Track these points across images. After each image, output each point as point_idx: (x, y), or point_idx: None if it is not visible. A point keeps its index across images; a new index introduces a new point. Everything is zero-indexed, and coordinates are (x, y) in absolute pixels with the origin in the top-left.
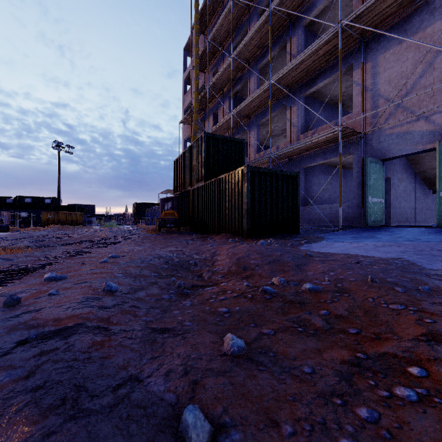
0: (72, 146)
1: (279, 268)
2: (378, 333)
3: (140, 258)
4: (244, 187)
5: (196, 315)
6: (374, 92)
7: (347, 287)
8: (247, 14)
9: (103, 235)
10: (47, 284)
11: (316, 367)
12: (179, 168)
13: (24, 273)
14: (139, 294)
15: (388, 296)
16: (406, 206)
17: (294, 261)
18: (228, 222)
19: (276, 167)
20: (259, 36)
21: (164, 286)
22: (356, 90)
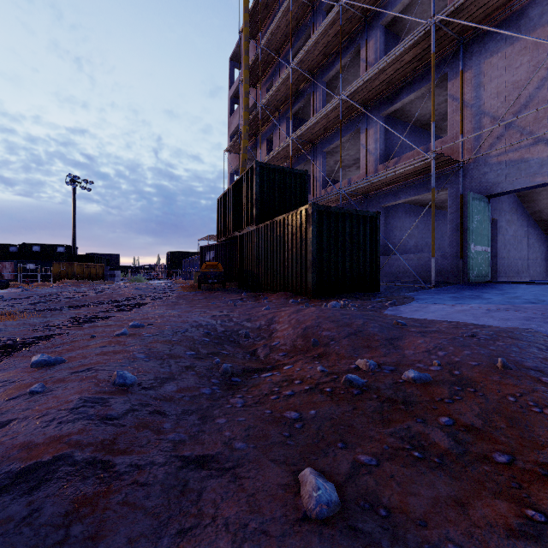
0: (91, 181)
1: (363, 343)
2: (543, 463)
3: (172, 328)
4: (309, 232)
5: (252, 427)
6: (477, 108)
7: (469, 376)
8: (310, 13)
9: (127, 294)
10: (33, 373)
11: (468, 545)
12: (224, 208)
13: (7, 352)
14: (167, 388)
15: (537, 393)
16: (516, 256)
17: (383, 333)
18: (288, 276)
19: (348, 206)
20: (326, 39)
21: (203, 372)
22: (452, 106)
